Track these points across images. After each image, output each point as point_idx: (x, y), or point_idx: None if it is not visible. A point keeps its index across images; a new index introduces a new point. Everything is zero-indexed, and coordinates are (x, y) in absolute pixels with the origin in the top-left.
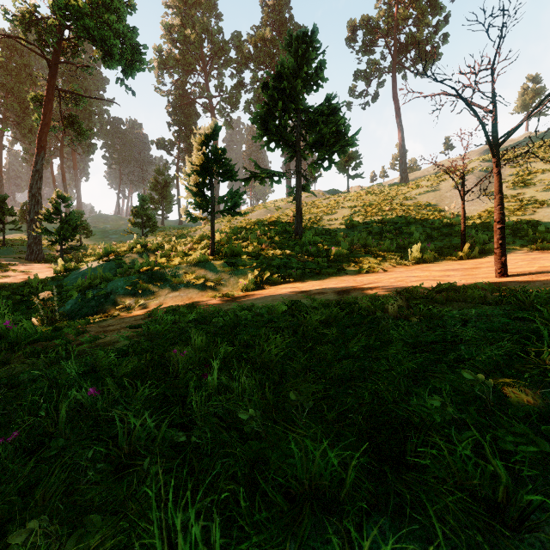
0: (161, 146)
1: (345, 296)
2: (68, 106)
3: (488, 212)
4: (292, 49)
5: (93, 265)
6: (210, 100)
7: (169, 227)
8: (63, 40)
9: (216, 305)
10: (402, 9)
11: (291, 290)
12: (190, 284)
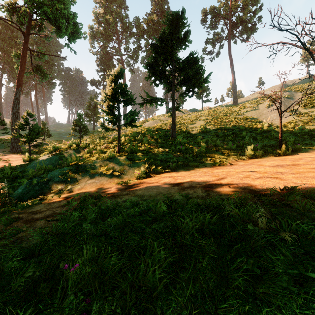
0: (93, 84)
1: (211, 192)
2: (36, 60)
3: (290, 123)
4: (169, 23)
5: (45, 158)
6: (121, 56)
7: (97, 131)
8: (32, 20)
9: (117, 194)
10: (234, 2)
11: (170, 180)
12: (102, 173)
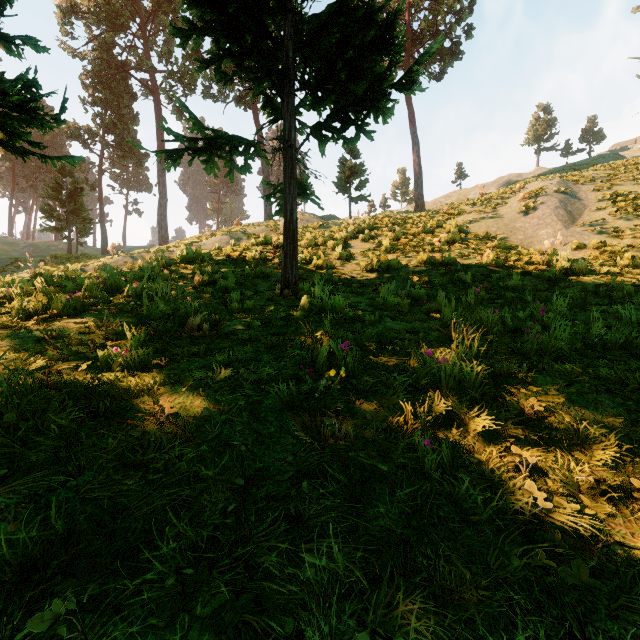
0: (72, 134)
1: None
2: None
3: (608, 253)
4: None
5: None
6: (153, 74)
7: (77, 257)
8: None
9: None
10: None
11: None
12: None
